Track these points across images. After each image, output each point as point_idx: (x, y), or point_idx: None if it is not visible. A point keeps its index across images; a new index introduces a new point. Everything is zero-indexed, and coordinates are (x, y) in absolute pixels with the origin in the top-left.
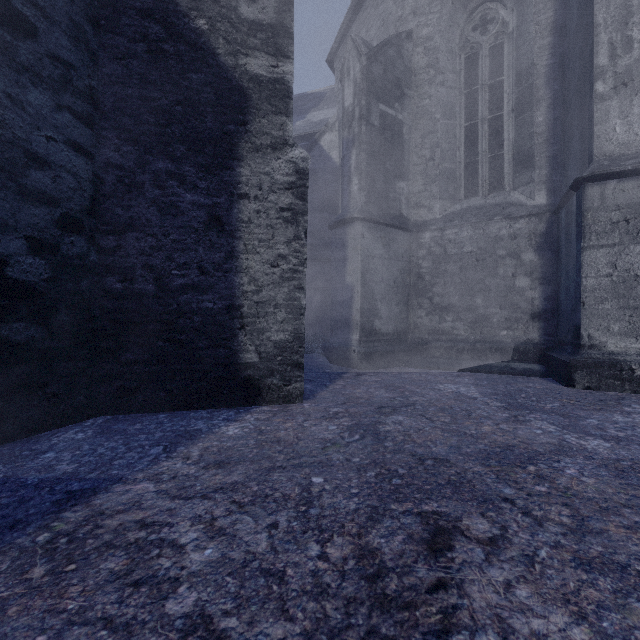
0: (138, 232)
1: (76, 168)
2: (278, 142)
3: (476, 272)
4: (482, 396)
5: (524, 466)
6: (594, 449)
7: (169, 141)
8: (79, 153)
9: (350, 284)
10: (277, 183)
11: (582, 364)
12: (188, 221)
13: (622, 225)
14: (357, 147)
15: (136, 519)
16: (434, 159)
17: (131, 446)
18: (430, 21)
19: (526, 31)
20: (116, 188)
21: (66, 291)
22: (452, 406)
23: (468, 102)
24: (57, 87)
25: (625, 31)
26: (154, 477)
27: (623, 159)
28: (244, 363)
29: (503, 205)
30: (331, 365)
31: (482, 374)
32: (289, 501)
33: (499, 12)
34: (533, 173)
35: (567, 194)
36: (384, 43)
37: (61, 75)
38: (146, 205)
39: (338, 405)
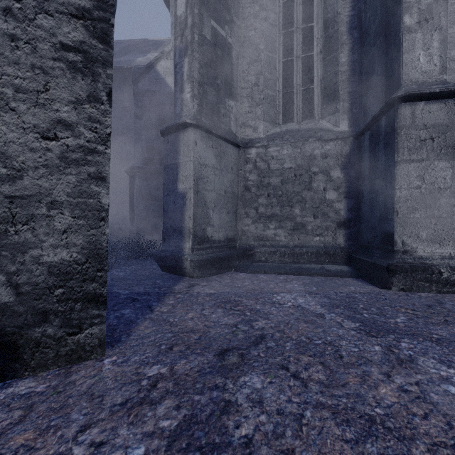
0: None
1: None
2: None
3: (294, 186)
4: (327, 311)
5: None
6: None
7: None
8: None
9: (182, 191)
10: (55, 0)
11: (401, 269)
12: None
13: (429, 143)
14: (190, 55)
15: None
16: (259, 85)
17: None
18: None
19: None
20: None
21: None
22: (309, 336)
23: (285, 41)
24: None
25: None
26: None
27: (427, 85)
28: None
29: (315, 130)
30: (163, 273)
31: (304, 277)
32: None
33: None
34: (338, 104)
35: (377, 116)
36: None
37: None
38: None
39: (160, 355)
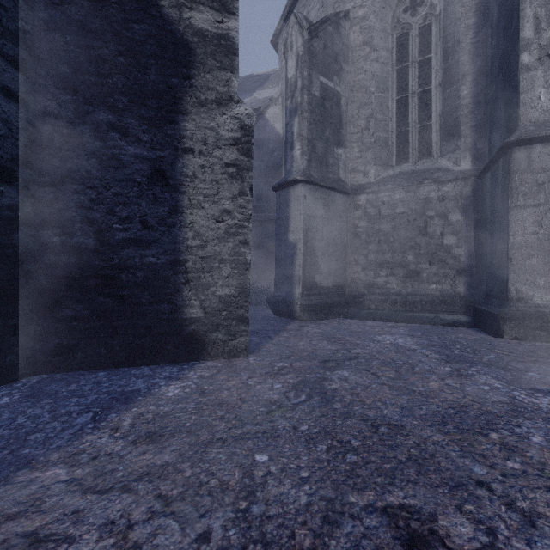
0: (77, 184)
1: (6, 114)
2: (223, 98)
3: (407, 231)
4: (420, 348)
5: (485, 433)
6: (549, 409)
7: (110, 92)
8: (10, 99)
9: (293, 242)
10: (222, 138)
11: (511, 316)
12: (130, 174)
13: (547, 186)
14: (299, 115)
15: (28, 530)
16: (369, 128)
17: (57, 413)
18: (365, 3)
19: (452, 12)
20: (53, 138)
21: None
22: (394, 359)
23: (399, 77)
24: None
25: (549, 6)
26: (71, 458)
27: (548, 125)
28: (188, 318)
29: (432, 170)
30: (275, 317)
31: (414, 325)
32: (227, 493)
33: None
34: (459, 141)
35: (494, 158)
36: (324, 20)
37: None
38: (86, 157)
39: (283, 359)
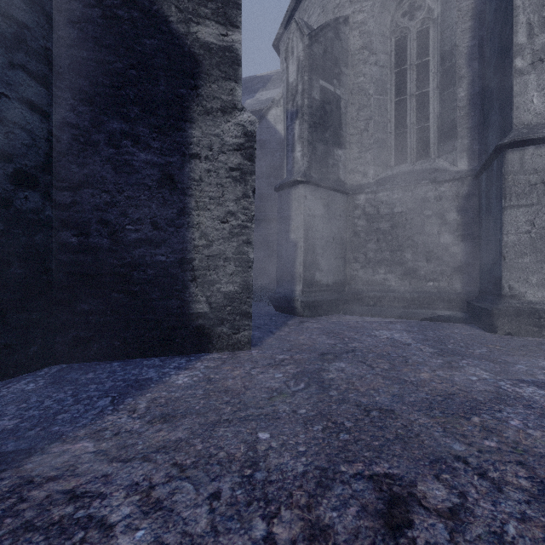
0: (93, 189)
1: (30, 125)
2: (227, 106)
3: (405, 230)
4: (415, 342)
5: (468, 417)
6: (531, 397)
7: (123, 102)
8: (33, 111)
9: (294, 240)
10: (227, 144)
11: (504, 312)
12: (142, 179)
13: (540, 187)
14: (300, 118)
15: (66, 489)
16: (368, 130)
17: (79, 397)
18: (364, 8)
19: (449, 17)
20: (71, 146)
21: (20, 244)
22: (389, 352)
23: (398, 80)
24: (10, 45)
25: (542, 12)
26: (96, 434)
27: (540, 127)
28: (195, 313)
29: (429, 171)
30: (277, 313)
31: (412, 321)
32: (234, 462)
33: (425, 0)
34: (456, 142)
35: (488, 160)
36: (324, 26)
37: (14, 34)
38: (101, 163)
39: (284, 352)
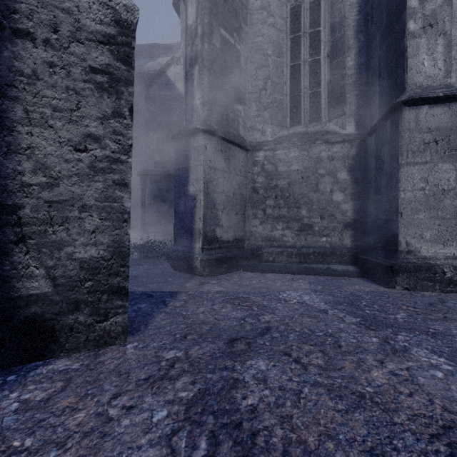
0: None
1: None
2: None
3: (302, 187)
4: (330, 307)
5: None
6: None
7: None
8: None
9: (193, 193)
10: (85, 30)
11: (404, 268)
12: None
13: (432, 145)
14: (200, 63)
15: None
16: (266, 89)
17: None
18: None
19: None
20: None
21: None
22: (311, 328)
23: (293, 46)
24: None
25: None
26: None
27: (431, 89)
28: (24, 296)
29: (322, 132)
30: (174, 272)
31: (311, 276)
32: None
33: None
34: (345, 107)
35: (382, 120)
36: None
37: None
38: None
39: (176, 342)
